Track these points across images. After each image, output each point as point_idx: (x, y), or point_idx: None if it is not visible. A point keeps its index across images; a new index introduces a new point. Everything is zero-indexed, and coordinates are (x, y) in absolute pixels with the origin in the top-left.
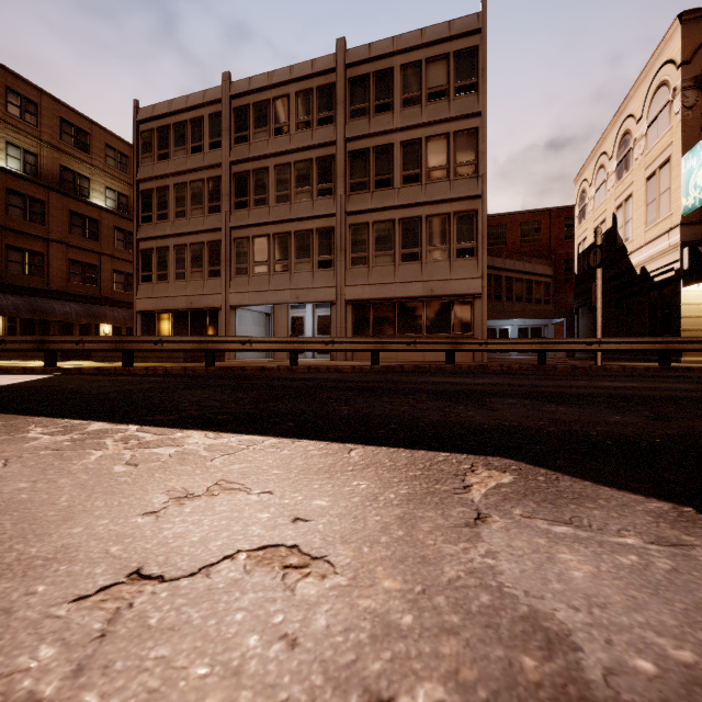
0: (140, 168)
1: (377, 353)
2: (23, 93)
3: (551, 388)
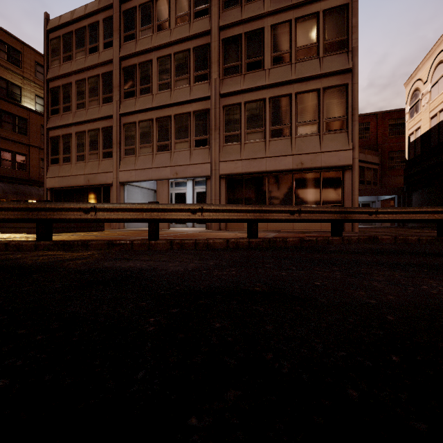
0: (50, 69)
1: (256, 224)
2: None
3: None
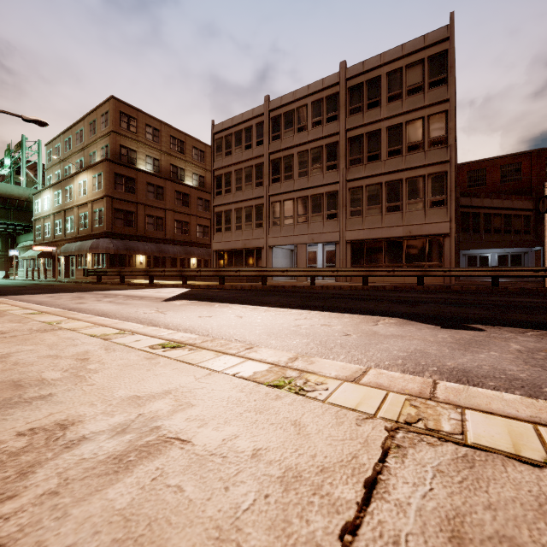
0: (215, 162)
1: (367, 278)
2: (153, 126)
3: (470, 301)
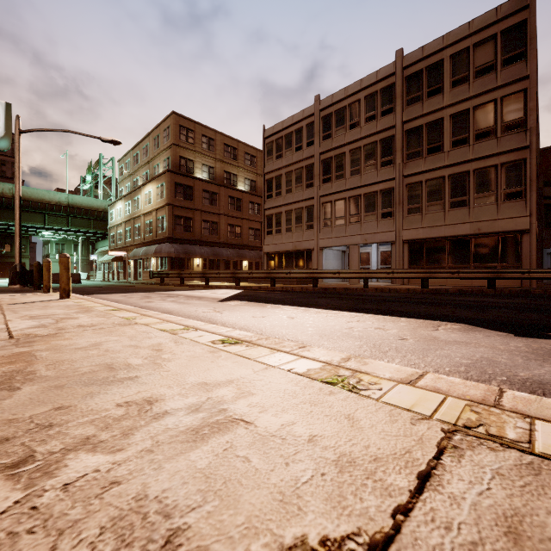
0: (266, 166)
1: (427, 280)
2: (208, 135)
3: None
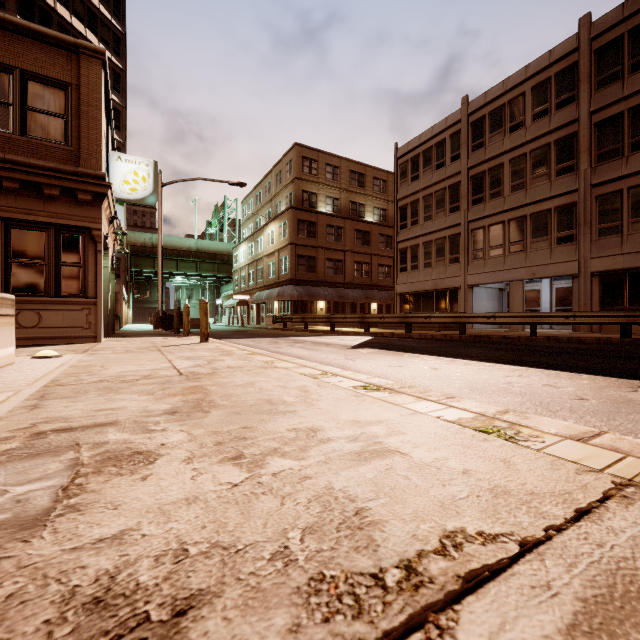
0: (399, 191)
1: (629, 326)
2: (333, 164)
3: None
